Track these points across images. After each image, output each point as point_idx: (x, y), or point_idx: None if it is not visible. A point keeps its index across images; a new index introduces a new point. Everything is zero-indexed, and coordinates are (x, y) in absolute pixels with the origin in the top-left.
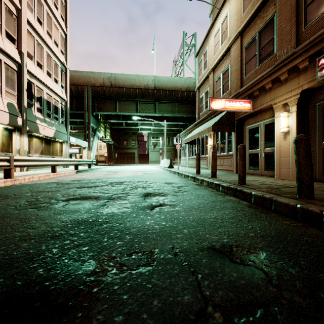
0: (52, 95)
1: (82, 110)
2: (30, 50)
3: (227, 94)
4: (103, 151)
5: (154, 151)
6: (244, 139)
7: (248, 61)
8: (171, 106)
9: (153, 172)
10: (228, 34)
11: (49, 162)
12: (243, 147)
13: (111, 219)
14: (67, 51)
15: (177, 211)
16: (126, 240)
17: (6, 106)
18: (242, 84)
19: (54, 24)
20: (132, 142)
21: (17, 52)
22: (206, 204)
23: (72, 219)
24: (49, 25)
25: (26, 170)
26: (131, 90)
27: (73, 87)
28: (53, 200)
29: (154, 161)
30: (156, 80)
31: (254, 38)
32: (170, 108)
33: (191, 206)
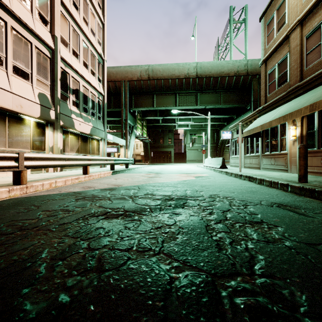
0: (89, 88)
1: (119, 107)
2: (65, 36)
3: None
4: (139, 150)
5: (192, 149)
6: None
7: None
8: (215, 96)
9: (206, 174)
10: None
11: (79, 161)
12: None
13: None
14: (104, 42)
15: None
16: None
17: (37, 97)
18: None
19: (91, 11)
20: (168, 140)
21: (51, 36)
22: None
23: None
24: (85, 11)
25: (60, 170)
26: (170, 82)
27: (111, 84)
28: None
29: (192, 160)
30: (198, 66)
31: None
32: (214, 98)
33: None
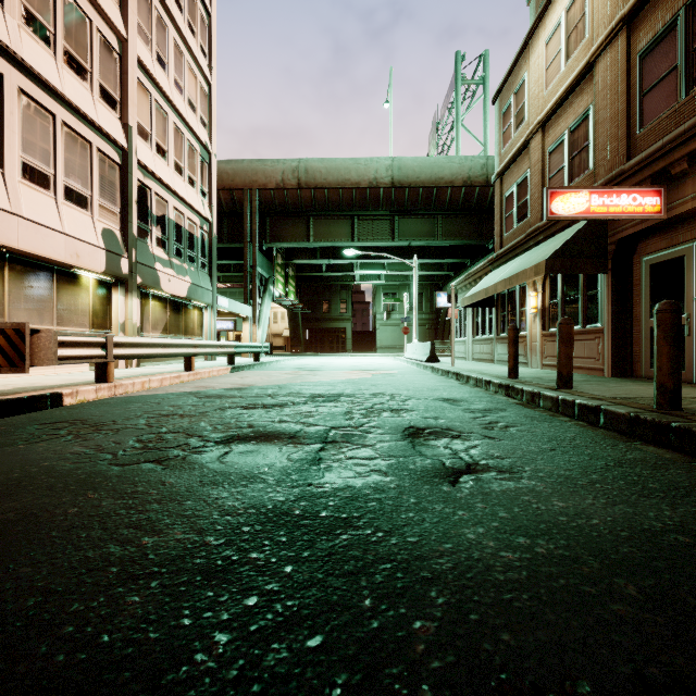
0: (184, 211)
1: (240, 240)
2: (144, 121)
3: (582, 181)
4: (280, 325)
5: (388, 325)
6: (634, 292)
7: (650, 88)
8: (428, 223)
9: (394, 371)
10: (586, 31)
11: (180, 348)
12: (675, 308)
13: (353, 512)
14: (212, 119)
15: (535, 493)
16: (438, 611)
17: (101, 236)
18: (630, 149)
19: (189, 65)
20: (340, 306)
21: (121, 126)
22: (606, 473)
23: (249, 504)
24: (179, 67)
25: (137, 365)
26: (340, 194)
27: (224, 195)
28: (195, 440)
29: (388, 347)
30: (396, 166)
31: (673, 24)
32: (427, 228)
33: (564, 476)
